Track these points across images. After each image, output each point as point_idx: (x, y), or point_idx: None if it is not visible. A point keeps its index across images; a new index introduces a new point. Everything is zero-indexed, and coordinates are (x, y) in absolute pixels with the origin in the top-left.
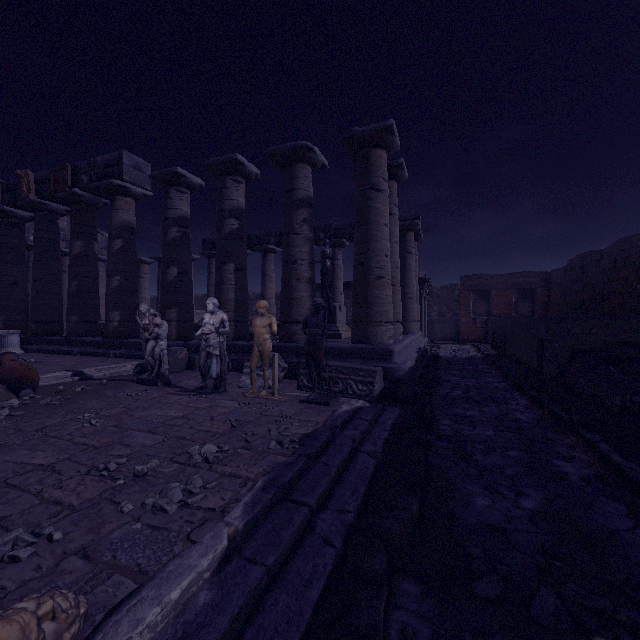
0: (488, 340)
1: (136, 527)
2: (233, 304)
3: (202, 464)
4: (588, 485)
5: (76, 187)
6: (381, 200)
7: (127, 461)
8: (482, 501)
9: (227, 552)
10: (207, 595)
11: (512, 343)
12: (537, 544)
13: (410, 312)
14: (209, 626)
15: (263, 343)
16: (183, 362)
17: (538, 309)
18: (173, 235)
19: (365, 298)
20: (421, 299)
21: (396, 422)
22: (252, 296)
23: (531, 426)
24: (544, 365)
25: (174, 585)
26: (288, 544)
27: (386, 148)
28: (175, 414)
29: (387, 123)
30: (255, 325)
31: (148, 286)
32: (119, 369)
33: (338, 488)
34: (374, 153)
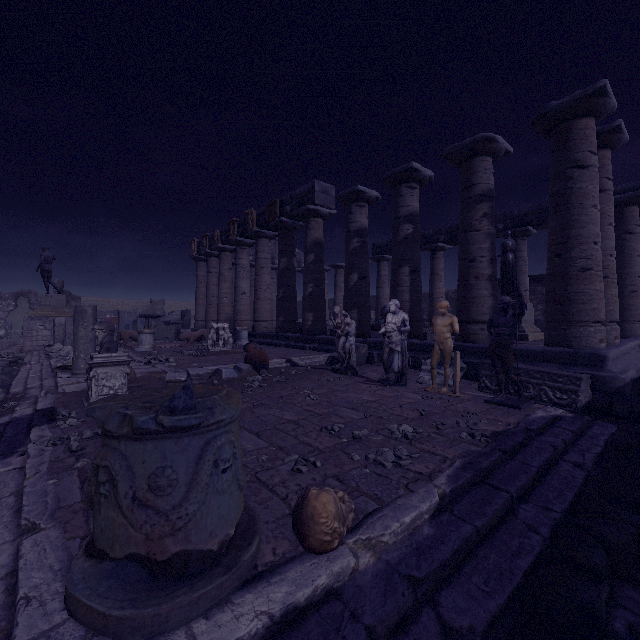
0: None
1: (366, 471)
2: (408, 305)
3: (402, 439)
4: None
5: (282, 216)
6: (587, 178)
7: (344, 427)
8: None
9: (439, 506)
10: (429, 529)
11: None
12: None
13: (632, 309)
14: (435, 549)
15: (444, 341)
16: (364, 357)
17: None
18: (354, 245)
19: (563, 294)
20: None
21: (612, 439)
22: None
23: None
24: None
25: (405, 513)
26: (492, 517)
27: (594, 114)
28: (368, 398)
29: (596, 85)
30: (436, 324)
31: (326, 290)
32: (315, 359)
33: (539, 487)
34: (576, 125)
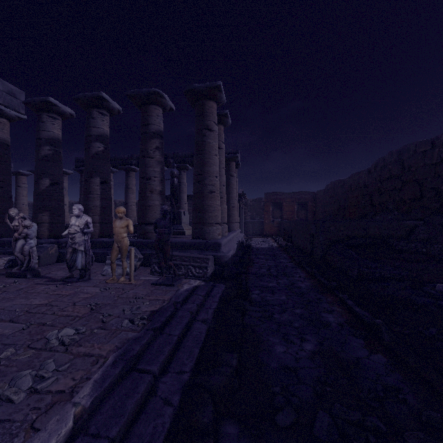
0: (281, 234)
1: None
2: (99, 209)
3: (58, 347)
4: (342, 329)
5: None
6: (213, 137)
7: None
8: (280, 348)
9: (72, 432)
10: None
11: (295, 236)
12: (315, 376)
13: (233, 216)
14: None
15: (121, 240)
16: (54, 256)
17: (310, 215)
18: (45, 152)
19: (201, 206)
20: (240, 207)
21: (223, 295)
22: (118, 203)
23: (308, 291)
24: (314, 250)
25: None
26: (132, 412)
27: (216, 101)
28: (40, 302)
29: (217, 83)
30: (115, 226)
31: (26, 194)
32: None
33: (178, 353)
34: (208, 103)
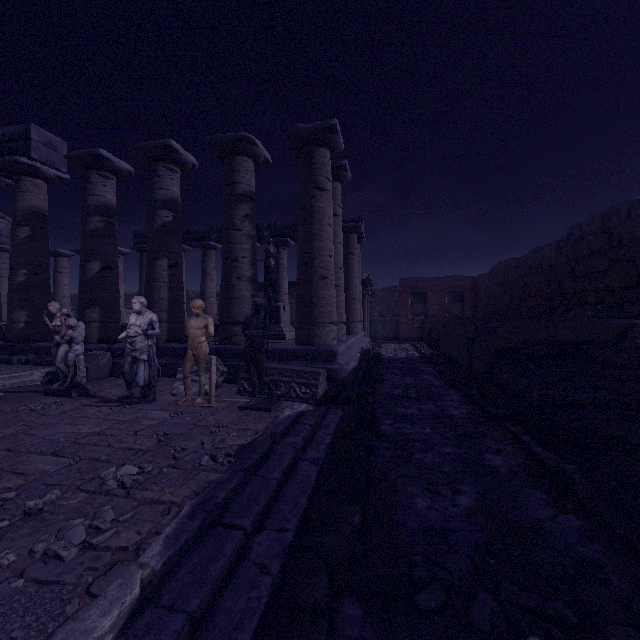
0: (425, 339)
1: (16, 585)
2: (166, 303)
3: (117, 491)
4: (515, 476)
5: None
6: (325, 200)
7: (17, 495)
8: (422, 502)
9: (139, 602)
10: None
11: (446, 342)
12: (473, 543)
13: (353, 313)
14: None
15: (198, 346)
16: (106, 368)
17: (467, 310)
18: (95, 225)
19: (309, 298)
20: (364, 300)
21: (339, 425)
22: (192, 295)
23: (464, 421)
24: (473, 362)
25: None
26: (217, 579)
27: (330, 148)
28: (90, 430)
29: (331, 122)
30: (189, 327)
31: (67, 282)
32: (24, 378)
33: (277, 503)
34: (318, 151)
